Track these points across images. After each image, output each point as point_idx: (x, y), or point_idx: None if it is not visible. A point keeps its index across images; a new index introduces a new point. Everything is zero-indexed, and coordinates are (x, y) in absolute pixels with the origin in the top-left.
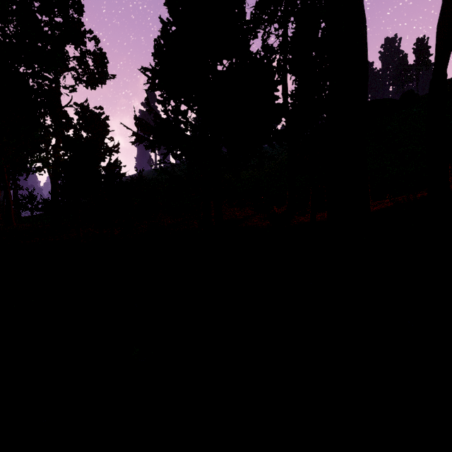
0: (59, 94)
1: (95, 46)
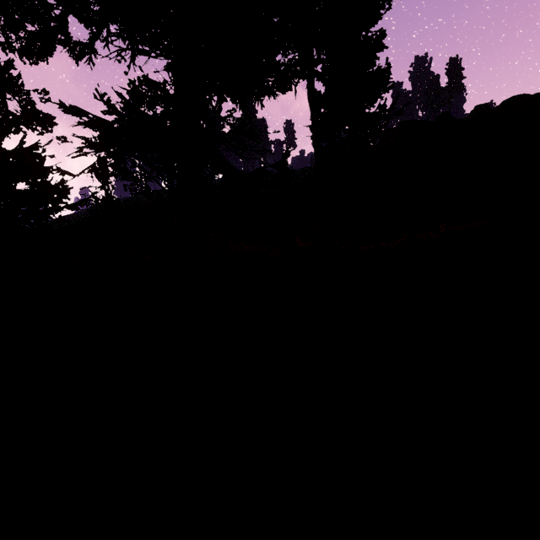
0: None
1: None
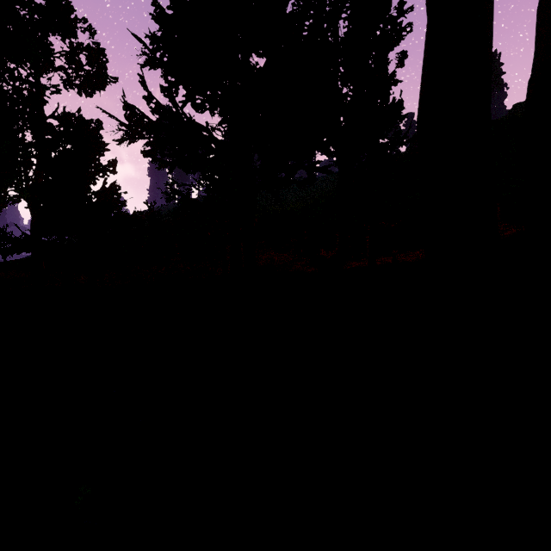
0: (42, 101)
1: (90, 38)
